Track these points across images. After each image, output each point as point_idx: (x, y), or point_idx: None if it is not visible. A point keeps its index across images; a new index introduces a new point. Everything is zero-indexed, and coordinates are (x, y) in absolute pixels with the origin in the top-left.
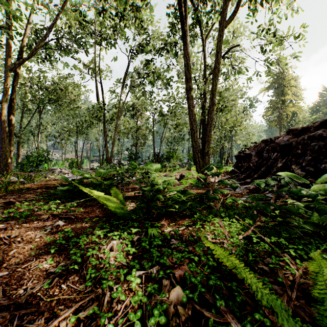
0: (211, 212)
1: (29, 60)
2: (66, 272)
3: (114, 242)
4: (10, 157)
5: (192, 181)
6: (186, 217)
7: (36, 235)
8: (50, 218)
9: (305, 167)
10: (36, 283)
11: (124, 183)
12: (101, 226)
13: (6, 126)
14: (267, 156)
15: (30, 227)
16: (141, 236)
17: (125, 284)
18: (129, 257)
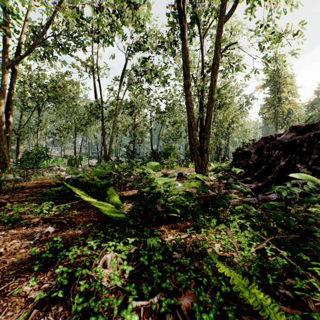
0: (219, 222)
1: (29, 58)
2: (49, 298)
3: (108, 257)
4: (8, 155)
5: (196, 183)
6: (187, 222)
7: (21, 244)
8: (40, 223)
9: (311, 166)
10: (10, 315)
11: (121, 183)
12: (95, 234)
13: (4, 123)
14: (268, 153)
15: (17, 234)
16: (139, 246)
17: (120, 319)
18: (125, 275)
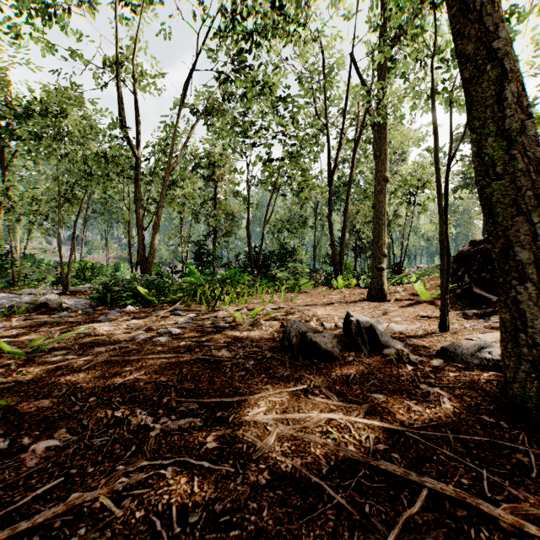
0: None
1: None
2: None
3: None
4: None
5: None
6: None
7: None
8: None
9: None
10: None
11: None
12: None
13: None
14: None
15: None
16: None
17: None
18: None
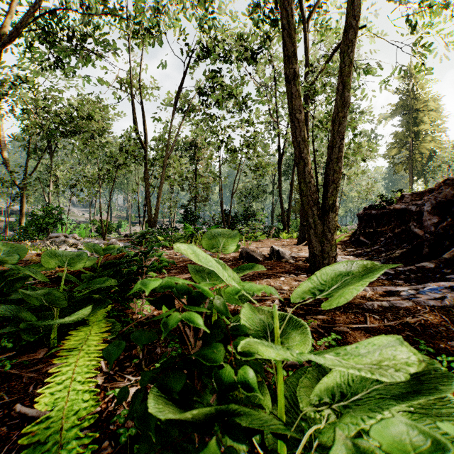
0: None
1: (36, 73)
2: None
3: None
4: None
5: None
6: None
7: None
8: None
9: None
10: None
11: None
12: None
13: None
14: None
15: None
16: None
17: None
18: None
